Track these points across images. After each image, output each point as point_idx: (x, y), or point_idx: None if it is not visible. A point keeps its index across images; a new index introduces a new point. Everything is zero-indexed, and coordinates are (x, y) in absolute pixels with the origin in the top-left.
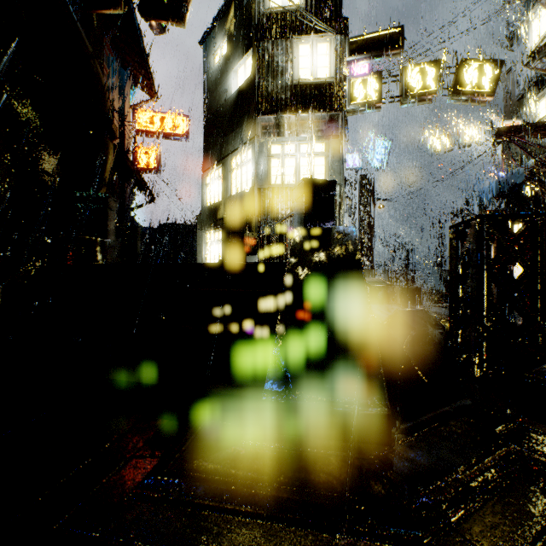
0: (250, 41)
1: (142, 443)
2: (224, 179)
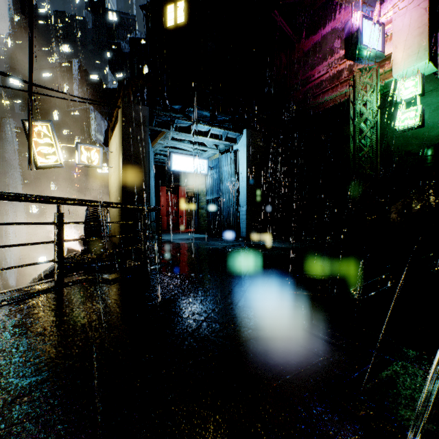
0: None
1: None
2: None
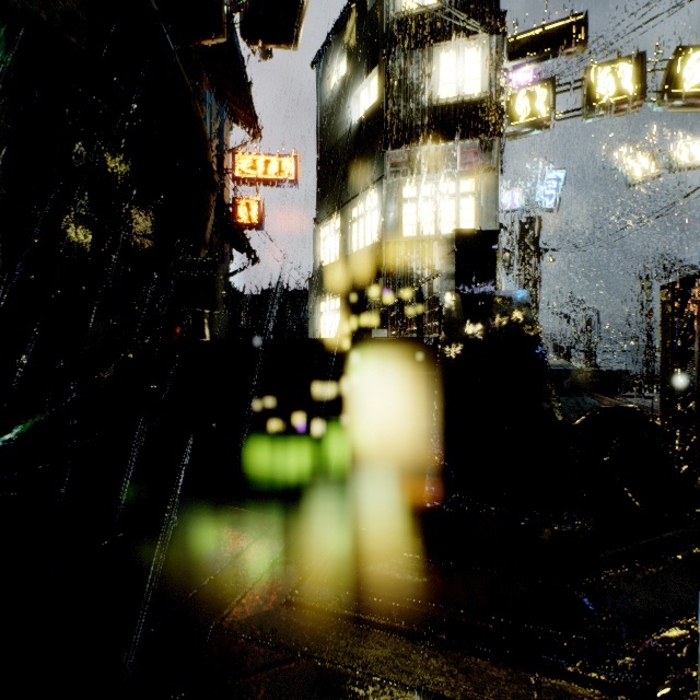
0: (375, 56)
1: (284, 547)
2: (343, 233)
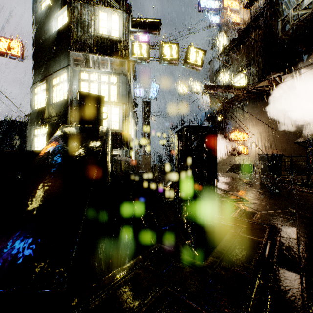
0: None
1: None
2: (47, 91)
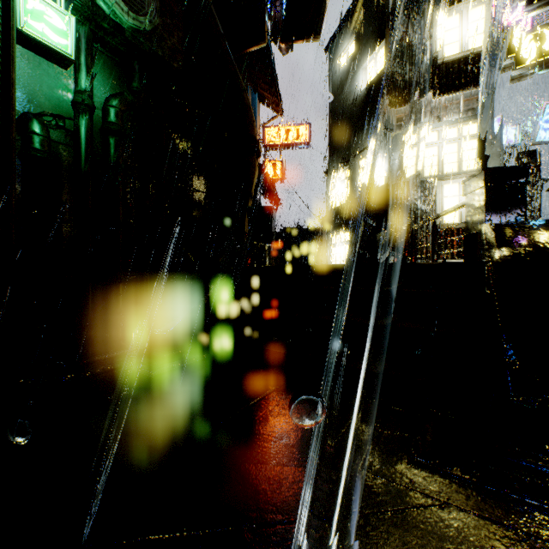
0: (382, 32)
1: (382, 422)
2: (352, 180)
